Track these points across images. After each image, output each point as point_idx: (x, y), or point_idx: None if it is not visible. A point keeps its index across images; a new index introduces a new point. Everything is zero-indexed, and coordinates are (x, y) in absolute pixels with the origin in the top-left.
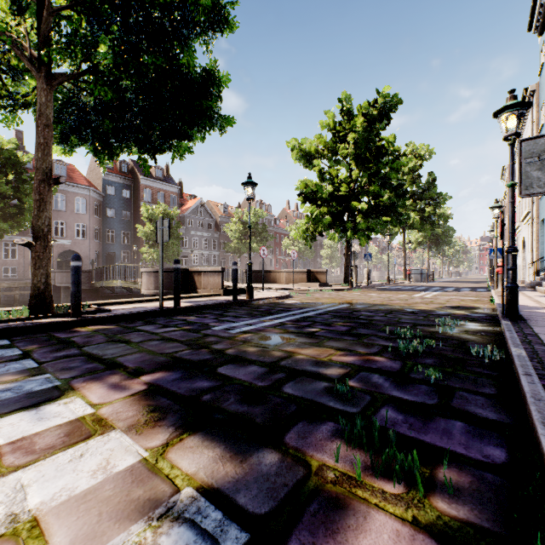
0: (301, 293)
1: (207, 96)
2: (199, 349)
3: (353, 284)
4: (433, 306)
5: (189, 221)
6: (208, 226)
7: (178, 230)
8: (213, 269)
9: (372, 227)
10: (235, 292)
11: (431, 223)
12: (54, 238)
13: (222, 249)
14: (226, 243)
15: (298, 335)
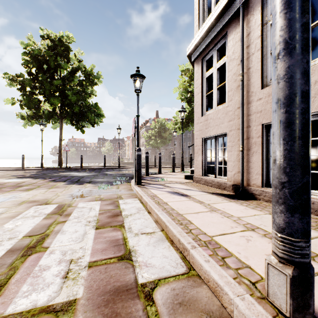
0: None
1: None
2: None
3: None
4: None
5: None
6: None
7: None
8: None
9: None
10: None
11: None
12: (168, 147)
13: None
14: None
15: None
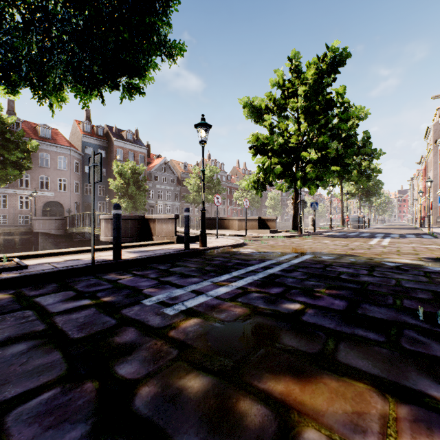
0: (254, 240)
1: (151, 13)
2: (81, 382)
3: (302, 231)
4: (411, 258)
5: (155, 177)
6: (171, 181)
7: (145, 184)
8: (166, 216)
9: (321, 177)
10: (187, 241)
11: (367, 176)
12: (40, 191)
13: (183, 200)
14: (186, 195)
15: (275, 322)
